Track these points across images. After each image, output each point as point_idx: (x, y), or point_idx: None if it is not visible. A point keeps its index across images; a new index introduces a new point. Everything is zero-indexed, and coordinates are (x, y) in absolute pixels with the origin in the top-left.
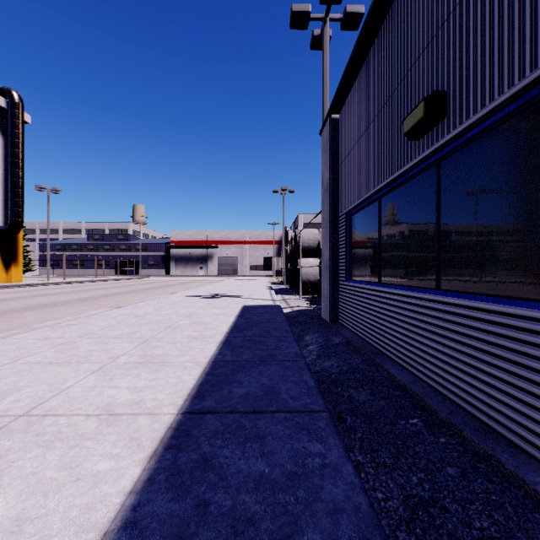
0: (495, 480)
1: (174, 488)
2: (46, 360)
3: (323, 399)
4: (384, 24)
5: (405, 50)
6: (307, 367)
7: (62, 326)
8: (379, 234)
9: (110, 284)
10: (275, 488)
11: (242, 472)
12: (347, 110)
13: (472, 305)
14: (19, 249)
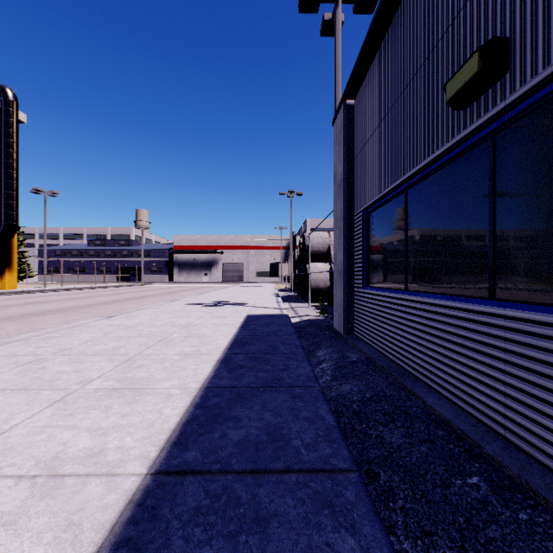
0: None
1: None
2: (0, 386)
3: (348, 448)
4: None
5: (444, 1)
6: (323, 396)
7: (39, 340)
8: (405, 232)
9: (109, 291)
10: None
11: None
12: (364, 92)
13: None
14: (14, 254)
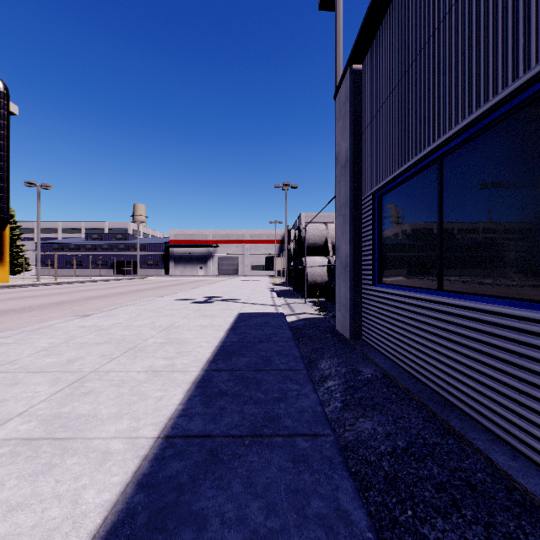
0: None
1: None
2: None
3: None
4: None
5: None
6: (341, 457)
7: None
8: (439, 214)
9: (102, 285)
10: None
11: None
12: (376, 50)
13: None
14: (6, 248)
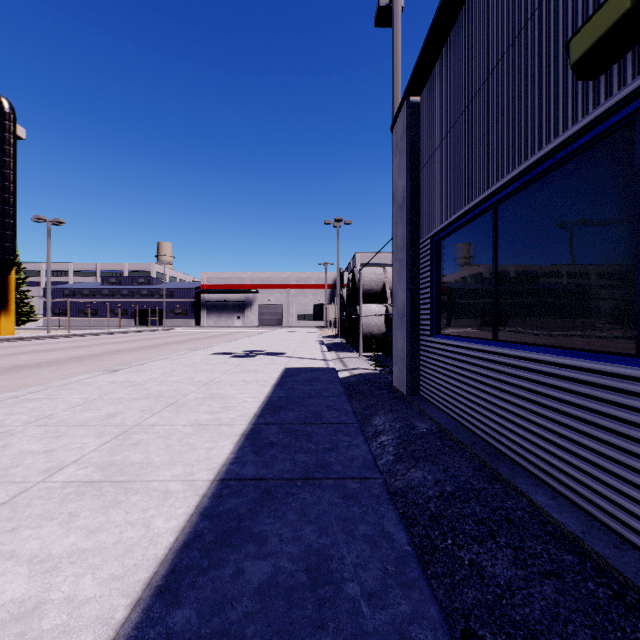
0: None
1: None
2: None
3: (437, 602)
4: None
5: None
6: (388, 495)
7: (14, 403)
8: (494, 262)
9: (123, 338)
10: None
11: None
12: (434, 84)
13: None
14: (11, 294)
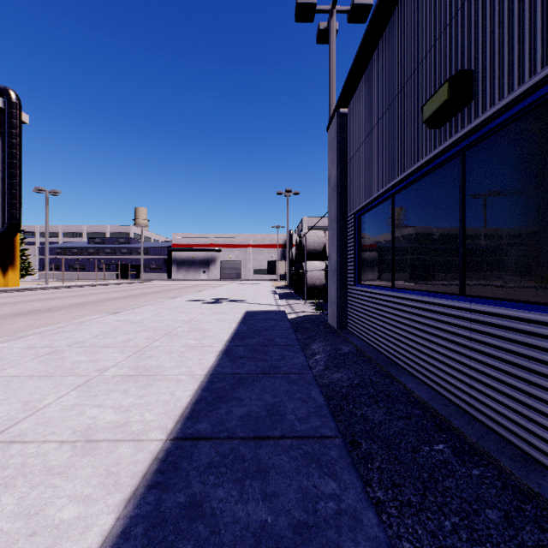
0: (547, 528)
1: (152, 547)
2: (27, 373)
3: (335, 421)
4: (398, 5)
5: (423, 30)
6: (315, 381)
7: (52, 334)
8: (392, 234)
9: (110, 289)
10: (280, 547)
11: (239, 521)
12: (356, 103)
13: (506, 313)
14: (17, 252)
